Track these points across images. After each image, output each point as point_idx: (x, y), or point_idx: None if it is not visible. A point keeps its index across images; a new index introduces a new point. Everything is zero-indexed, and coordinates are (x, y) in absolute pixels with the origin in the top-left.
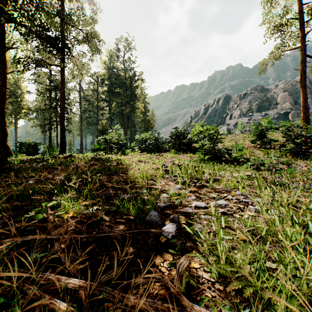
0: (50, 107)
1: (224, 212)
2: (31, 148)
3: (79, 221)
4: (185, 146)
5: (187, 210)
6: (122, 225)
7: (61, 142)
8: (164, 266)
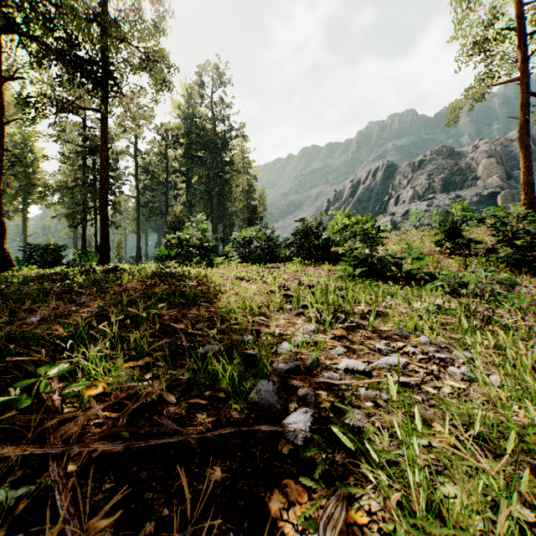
0: (84, 184)
1: (404, 382)
2: (50, 255)
3: (115, 404)
4: (319, 251)
5: (333, 381)
6: (202, 412)
7: (101, 244)
8: (289, 521)
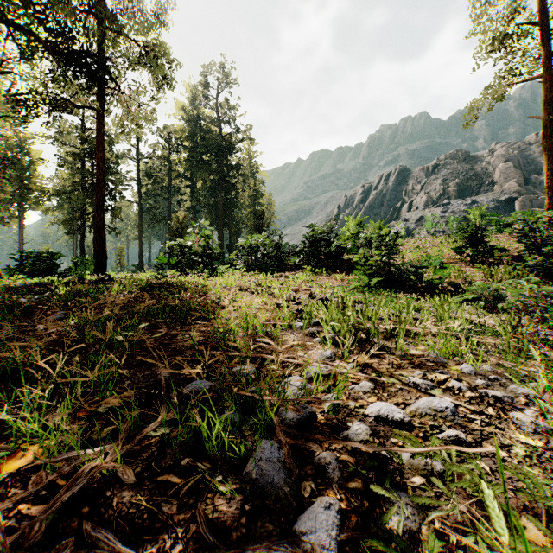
0: (82, 189)
1: (459, 440)
2: (42, 263)
3: (44, 486)
4: (330, 259)
5: (366, 447)
6: (171, 501)
7: (97, 252)
8: None
